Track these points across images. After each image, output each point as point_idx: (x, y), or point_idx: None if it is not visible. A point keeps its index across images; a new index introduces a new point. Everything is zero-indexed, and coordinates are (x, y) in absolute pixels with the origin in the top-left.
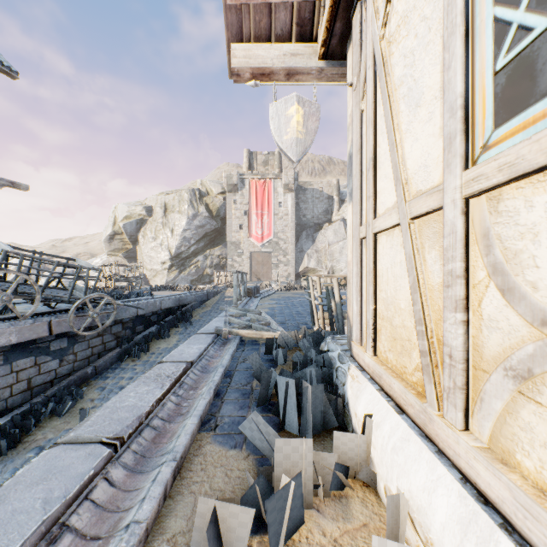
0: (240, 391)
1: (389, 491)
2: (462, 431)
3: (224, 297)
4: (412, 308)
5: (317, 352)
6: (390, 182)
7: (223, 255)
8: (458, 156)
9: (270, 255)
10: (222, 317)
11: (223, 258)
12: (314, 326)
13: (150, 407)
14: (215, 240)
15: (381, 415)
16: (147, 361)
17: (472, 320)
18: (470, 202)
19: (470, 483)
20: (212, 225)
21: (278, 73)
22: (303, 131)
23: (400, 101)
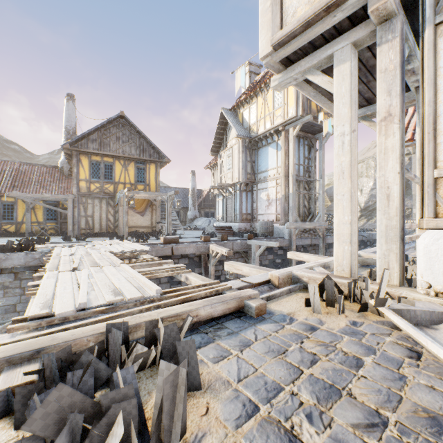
0: None
1: None
2: None
3: None
4: None
5: None
6: None
7: (407, 206)
8: None
9: None
10: None
11: (407, 209)
12: None
13: None
14: None
15: None
16: None
17: None
18: None
19: None
20: None
21: None
22: None
23: None
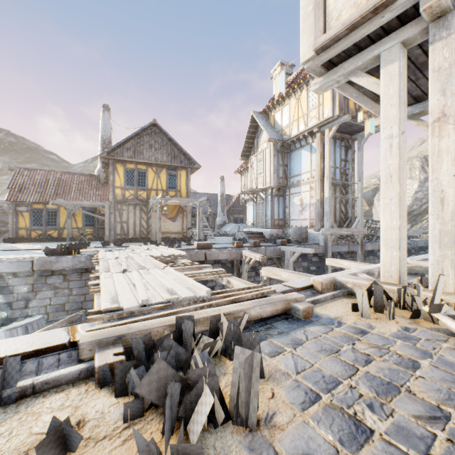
0: None
1: None
2: None
3: None
4: None
5: None
6: None
7: None
8: None
9: None
10: None
11: None
12: None
13: None
14: None
15: None
16: None
17: None
18: None
19: None
20: None
21: None
22: None
23: None
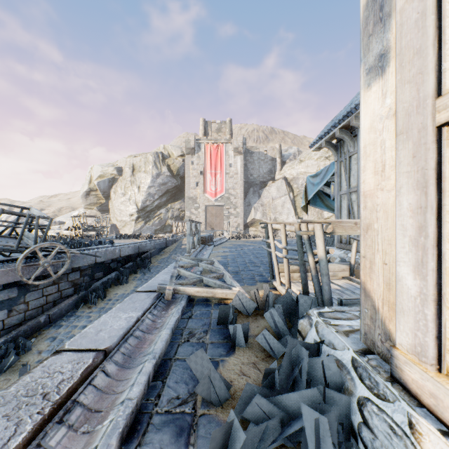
0: (173, 421)
1: None
2: None
3: (181, 245)
4: None
5: (306, 348)
6: None
7: (182, 208)
8: None
9: (222, 208)
10: (172, 268)
11: (182, 211)
12: (273, 281)
13: None
14: (176, 196)
15: None
16: (103, 307)
17: None
18: None
19: None
20: (173, 182)
21: None
22: None
23: None
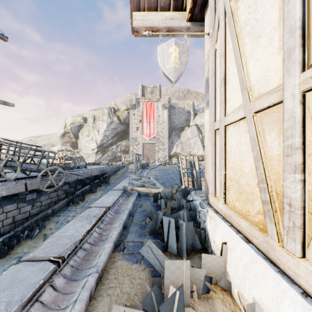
0: (139, 225)
1: (242, 295)
2: (300, 258)
3: (128, 169)
4: (254, 172)
5: (186, 201)
6: (236, 91)
7: (127, 145)
8: (297, 63)
9: (154, 145)
10: (127, 180)
11: (127, 147)
12: (181, 186)
13: (82, 236)
14: (123, 136)
15: (233, 243)
16: (83, 206)
17: (308, 179)
18: (306, 95)
19: (310, 297)
20: (121, 128)
21: (161, 31)
22: (179, 62)
23: (245, 37)
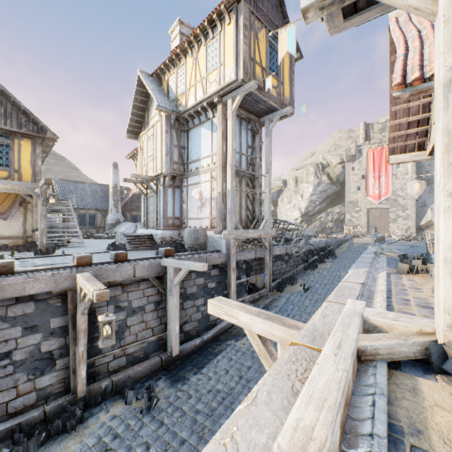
0: (394, 265)
1: None
2: None
3: (352, 243)
4: None
5: (425, 256)
6: None
7: (341, 212)
8: None
9: (387, 210)
10: (370, 249)
11: (341, 214)
12: None
13: (371, 261)
14: (335, 201)
15: None
16: (318, 272)
17: None
18: None
19: None
20: (332, 189)
21: (408, 162)
22: (419, 190)
23: None
